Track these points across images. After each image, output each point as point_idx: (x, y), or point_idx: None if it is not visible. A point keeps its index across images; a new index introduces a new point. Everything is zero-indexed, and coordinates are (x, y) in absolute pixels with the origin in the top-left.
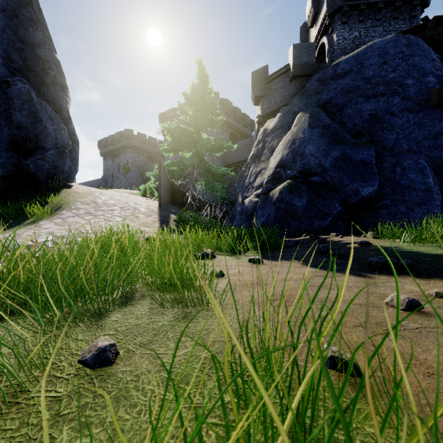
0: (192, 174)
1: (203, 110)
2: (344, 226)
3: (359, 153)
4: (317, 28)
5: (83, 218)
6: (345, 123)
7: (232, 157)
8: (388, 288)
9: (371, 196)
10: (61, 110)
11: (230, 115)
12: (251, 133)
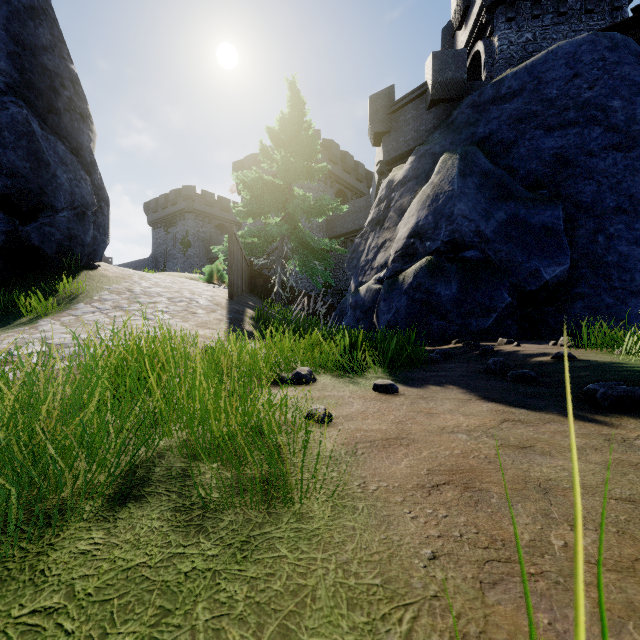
0: (281, 248)
1: (296, 153)
2: (516, 328)
3: (539, 214)
4: (468, 29)
5: (108, 315)
6: (514, 169)
7: (340, 225)
8: None
9: (559, 281)
10: (80, 150)
11: (336, 163)
12: (368, 190)
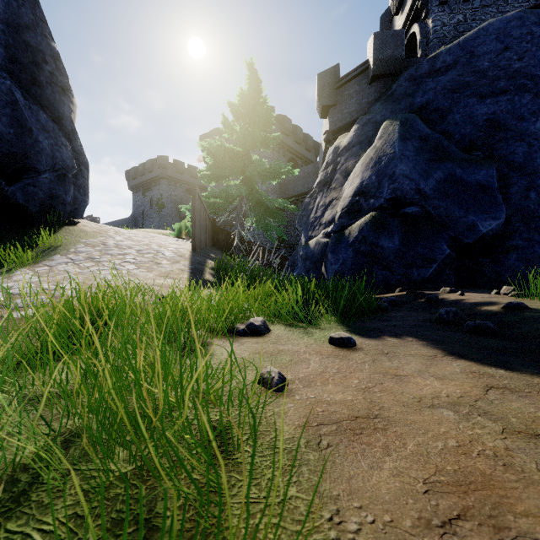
0: (240, 207)
1: (253, 123)
2: (454, 277)
3: (474, 173)
4: (404, 13)
5: (79, 265)
6: (450, 133)
7: (292, 188)
8: None
9: (494, 234)
10: (61, 120)
11: (288, 135)
12: (315, 158)
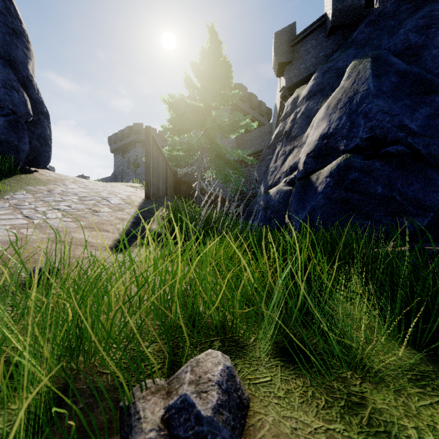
0: (200, 160)
1: (213, 78)
2: None
3: None
4: None
5: None
6: (428, 69)
7: (248, 148)
8: None
9: None
10: (14, 64)
11: (244, 101)
12: (268, 122)
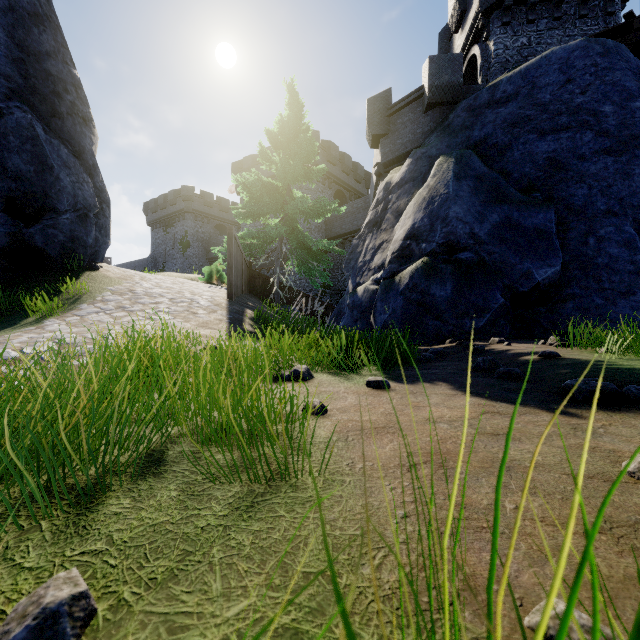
0: (280, 249)
1: (295, 155)
2: (509, 328)
3: (531, 216)
4: (464, 32)
5: (111, 315)
6: (508, 172)
7: (339, 226)
8: (618, 440)
9: (550, 282)
10: (82, 154)
11: (335, 164)
12: (366, 191)
